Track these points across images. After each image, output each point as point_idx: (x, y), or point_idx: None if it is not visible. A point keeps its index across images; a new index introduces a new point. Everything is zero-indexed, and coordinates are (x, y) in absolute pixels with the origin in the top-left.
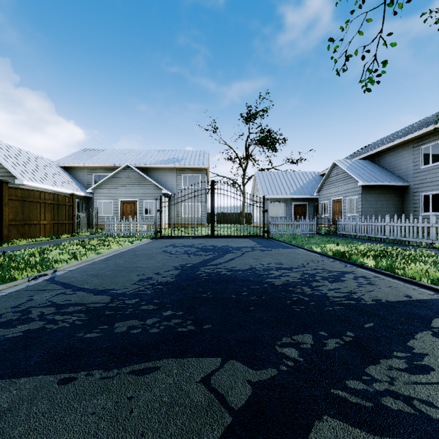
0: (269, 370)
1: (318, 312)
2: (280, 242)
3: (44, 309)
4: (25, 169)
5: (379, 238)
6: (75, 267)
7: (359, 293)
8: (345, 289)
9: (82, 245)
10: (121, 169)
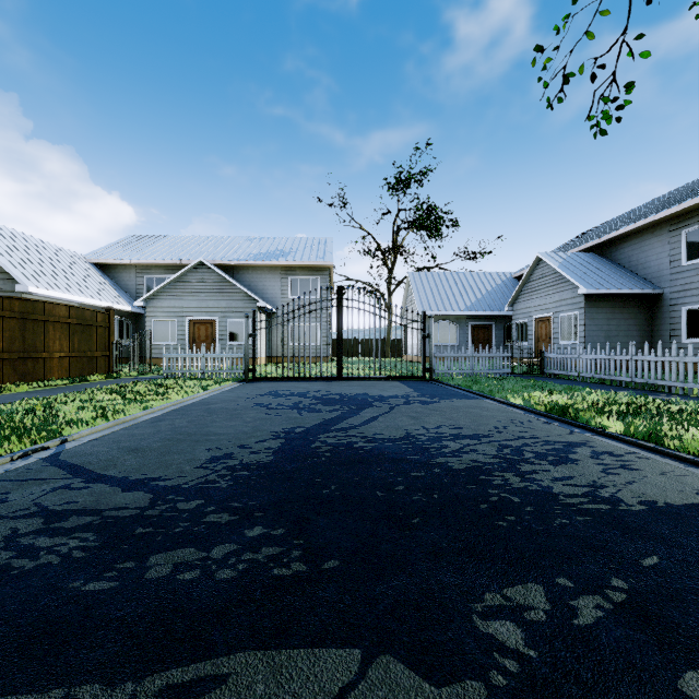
0: (467, 685)
1: (544, 530)
2: (452, 388)
3: (21, 521)
4: (32, 268)
5: (618, 381)
6: (101, 434)
7: (610, 488)
8: (582, 478)
9: (121, 393)
10: (190, 267)
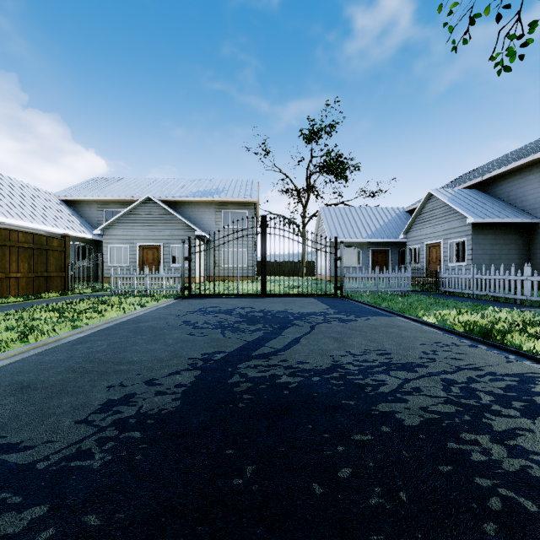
0: None
1: None
2: (363, 304)
3: None
4: (4, 202)
5: (513, 299)
6: (9, 361)
7: None
8: None
9: (61, 311)
10: (139, 202)
